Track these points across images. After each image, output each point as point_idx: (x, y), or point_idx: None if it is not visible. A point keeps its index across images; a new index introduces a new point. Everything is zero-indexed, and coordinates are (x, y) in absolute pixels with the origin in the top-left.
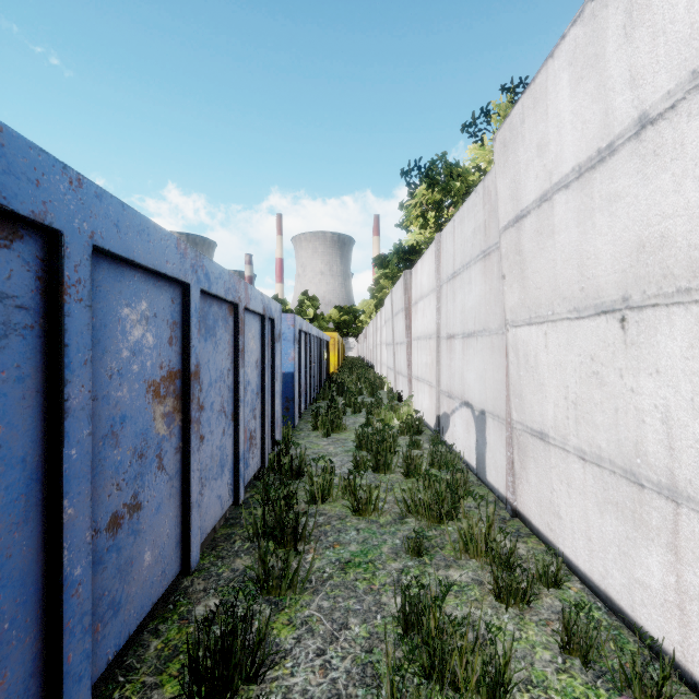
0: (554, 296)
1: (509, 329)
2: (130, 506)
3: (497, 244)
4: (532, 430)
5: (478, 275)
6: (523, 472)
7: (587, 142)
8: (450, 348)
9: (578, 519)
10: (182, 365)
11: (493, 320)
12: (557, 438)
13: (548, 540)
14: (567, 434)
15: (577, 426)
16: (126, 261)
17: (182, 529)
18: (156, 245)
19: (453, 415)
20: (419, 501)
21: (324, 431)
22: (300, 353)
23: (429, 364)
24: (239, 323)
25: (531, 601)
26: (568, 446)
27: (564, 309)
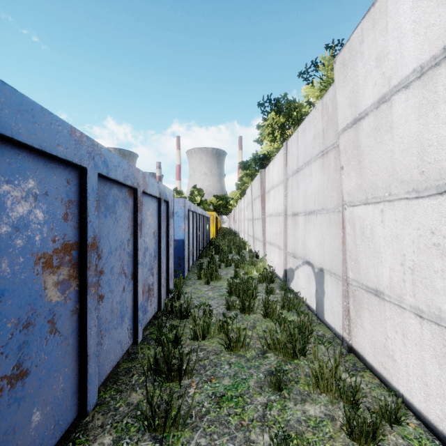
0: (391, 180)
1: (346, 208)
2: (12, 376)
3: (334, 144)
4: (367, 288)
5: (318, 169)
6: (358, 319)
7: (430, 43)
8: (295, 223)
9: (413, 365)
10: (80, 237)
11: (330, 202)
12: (392, 296)
13: (382, 375)
14: (403, 294)
15: (414, 288)
16: (3, 138)
17: (80, 378)
18: (44, 127)
19: (297, 270)
20: (277, 341)
21: (206, 281)
22: (189, 225)
23: (279, 233)
24: (138, 203)
25: (379, 440)
26: (404, 303)
27: (401, 190)
